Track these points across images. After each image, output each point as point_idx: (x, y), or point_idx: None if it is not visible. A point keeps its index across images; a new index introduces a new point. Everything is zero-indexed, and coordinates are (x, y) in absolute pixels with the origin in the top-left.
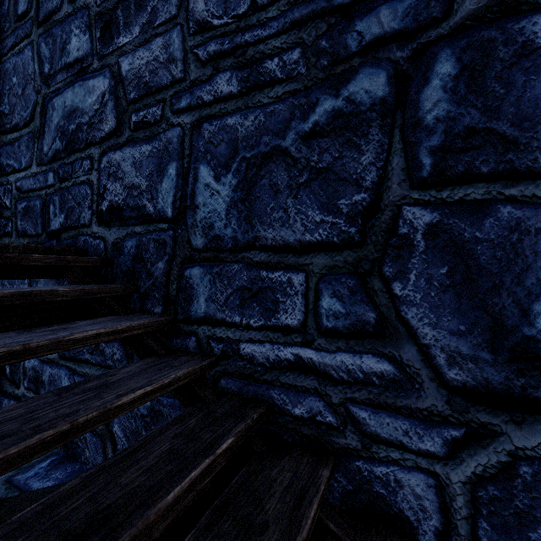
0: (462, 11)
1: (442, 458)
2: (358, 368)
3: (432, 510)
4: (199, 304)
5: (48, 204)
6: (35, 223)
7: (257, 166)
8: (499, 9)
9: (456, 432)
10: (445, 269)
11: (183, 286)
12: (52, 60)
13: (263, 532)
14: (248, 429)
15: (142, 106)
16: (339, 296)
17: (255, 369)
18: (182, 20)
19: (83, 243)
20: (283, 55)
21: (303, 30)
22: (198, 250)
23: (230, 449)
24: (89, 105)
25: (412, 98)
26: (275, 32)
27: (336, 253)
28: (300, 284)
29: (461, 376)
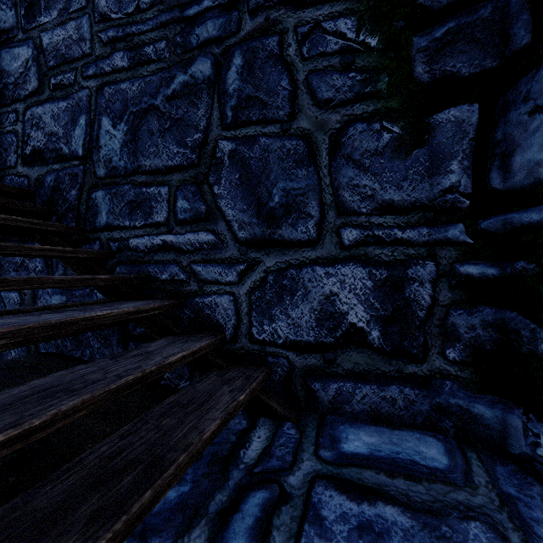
0: (245, 30)
1: (236, 283)
2: (197, 241)
3: (232, 314)
4: (102, 217)
5: None
6: None
7: (140, 118)
8: (260, 31)
9: (242, 266)
10: (238, 175)
11: (91, 206)
12: None
13: (117, 306)
14: (125, 280)
15: (59, 72)
16: (187, 198)
17: (139, 255)
18: (90, 11)
19: (9, 181)
20: (156, 44)
21: (167, 30)
22: (101, 178)
23: (107, 281)
24: (14, 68)
25: (223, 77)
26: (151, 28)
27: (185, 171)
28: (166, 194)
29: (244, 235)
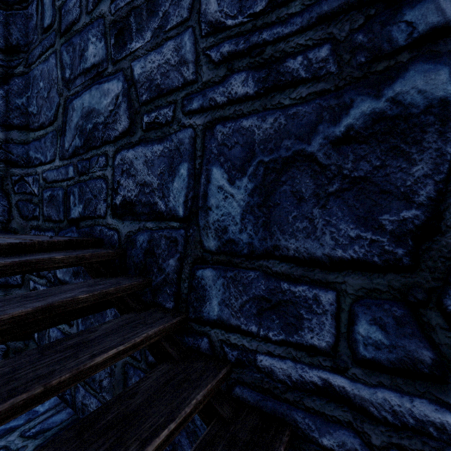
0: None
1: None
2: (408, 412)
3: None
4: (212, 307)
5: (69, 195)
6: (57, 210)
7: (276, 171)
8: None
9: None
10: None
11: (195, 286)
12: (72, 66)
13: None
14: None
15: (153, 108)
16: (381, 324)
17: (274, 385)
18: (193, 23)
19: (99, 232)
20: (308, 53)
21: (334, 25)
22: (210, 252)
23: None
24: (104, 106)
25: None
26: (298, 28)
27: (376, 274)
28: (329, 303)
29: None
